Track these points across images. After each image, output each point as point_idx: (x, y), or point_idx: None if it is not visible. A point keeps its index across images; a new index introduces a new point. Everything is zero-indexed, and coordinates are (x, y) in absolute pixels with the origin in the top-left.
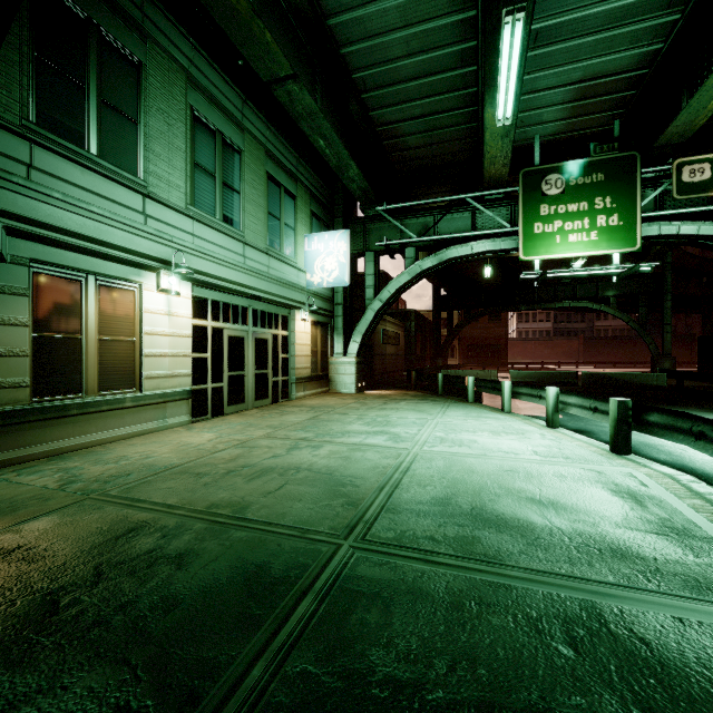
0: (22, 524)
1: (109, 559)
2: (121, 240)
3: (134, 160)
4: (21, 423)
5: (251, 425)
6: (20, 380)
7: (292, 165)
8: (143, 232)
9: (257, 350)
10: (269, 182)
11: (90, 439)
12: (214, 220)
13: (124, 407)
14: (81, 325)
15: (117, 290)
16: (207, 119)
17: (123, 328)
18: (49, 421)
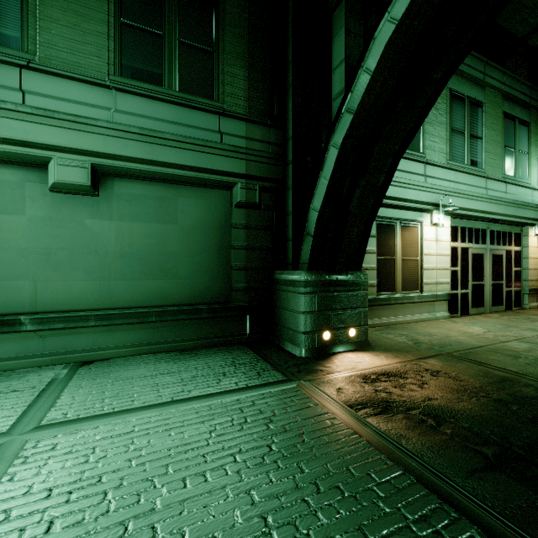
0: (422, 359)
1: (511, 393)
2: (413, 195)
3: (418, 143)
4: (372, 306)
5: (507, 325)
6: (373, 282)
7: (525, 96)
8: (424, 187)
9: (493, 264)
10: (504, 120)
11: (399, 319)
12: (463, 166)
13: (413, 302)
14: (394, 251)
15: (409, 228)
16: (459, 92)
17: (412, 251)
18: (382, 306)
